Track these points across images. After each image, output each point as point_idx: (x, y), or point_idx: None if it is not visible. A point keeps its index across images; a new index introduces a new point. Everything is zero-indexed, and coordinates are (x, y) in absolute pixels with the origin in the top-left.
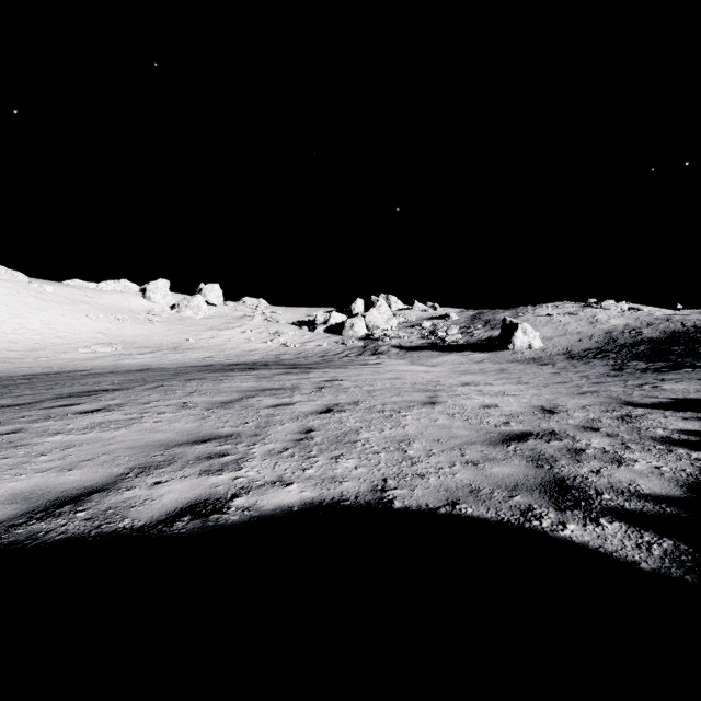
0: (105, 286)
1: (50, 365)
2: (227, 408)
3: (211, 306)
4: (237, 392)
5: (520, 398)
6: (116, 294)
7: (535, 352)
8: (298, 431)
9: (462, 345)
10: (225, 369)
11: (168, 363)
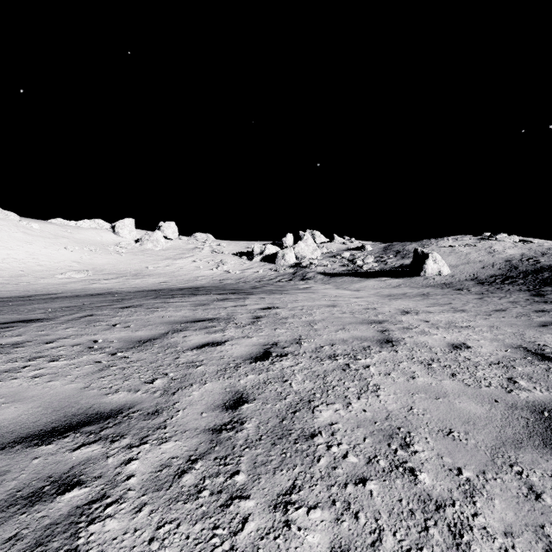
0: (82, 224)
1: (28, 289)
2: (142, 349)
3: (168, 240)
4: (165, 324)
5: (479, 331)
6: (91, 230)
7: (444, 278)
8: (221, 401)
9: (378, 272)
10: (167, 295)
11: (128, 287)
